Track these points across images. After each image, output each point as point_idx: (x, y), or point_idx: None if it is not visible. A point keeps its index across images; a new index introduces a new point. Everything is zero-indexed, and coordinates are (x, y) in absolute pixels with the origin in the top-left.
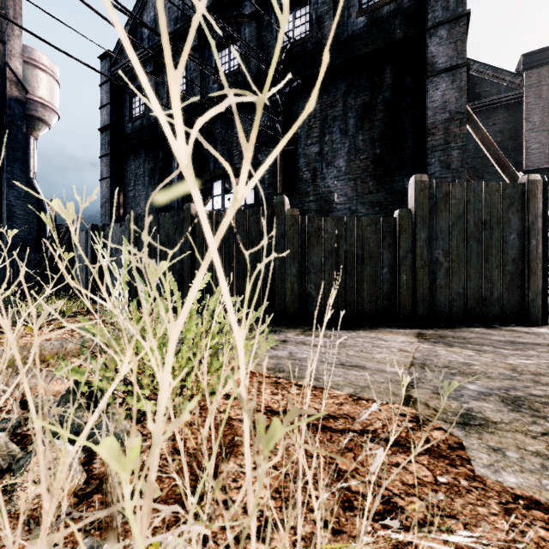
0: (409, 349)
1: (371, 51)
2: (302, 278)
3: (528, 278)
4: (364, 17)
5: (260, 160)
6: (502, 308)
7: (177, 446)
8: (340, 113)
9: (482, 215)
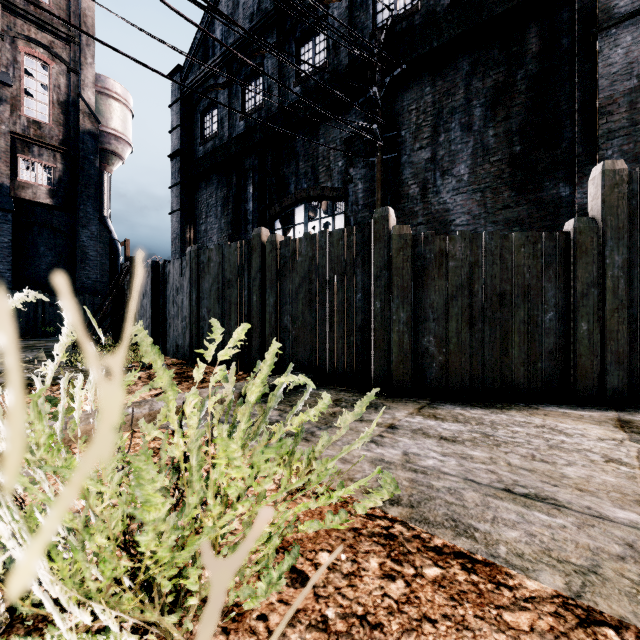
0: (625, 458)
1: (508, 10)
2: (415, 327)
3: None
4: None
5: (352, 176)
6: None
7: None
8: (460, 103)
9: None
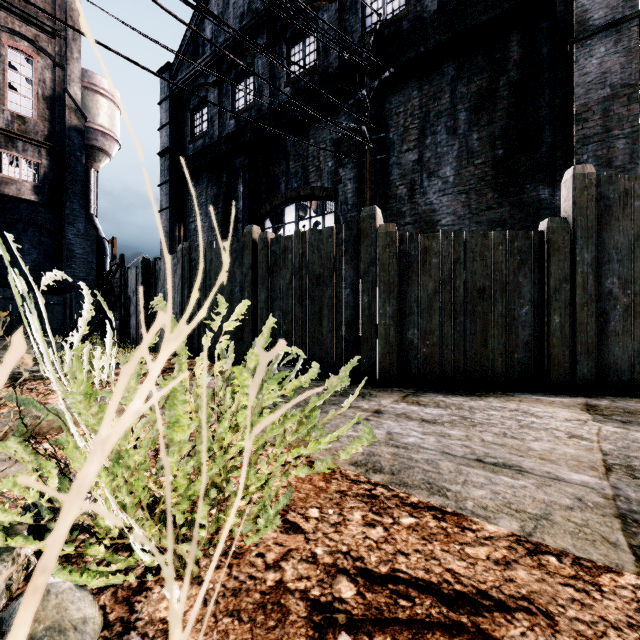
0: (586, 434)
1: (491, 18)
2: (401, 320)
3: None
4: None
5: (341, 176)
6: None
7: None
8: (446, 107)
9: None
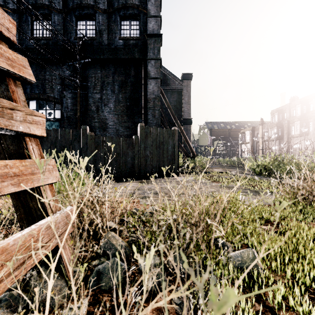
0: (136, 186)
1: (125, 58)
2: (95, 162)
3: (174, 161)
4: (122, 41)
5: (65, 95)
6: (167, 171)
7: None
8: (111, 81)
9: (161, 140)
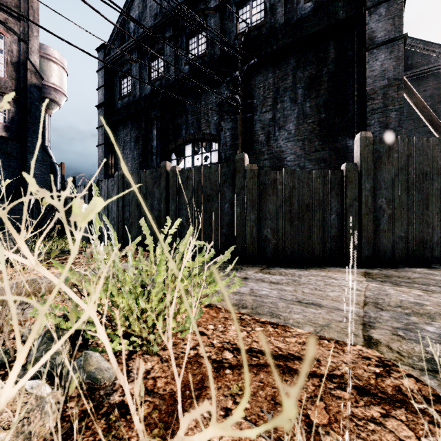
0: (359, 288)
1: (317, 31)
2: (260, 223)
3: None
4: (311, 2)
5: (223, 127)
6: None
7: (148, 385)
8: (290, 85)
9: (423, 167)
